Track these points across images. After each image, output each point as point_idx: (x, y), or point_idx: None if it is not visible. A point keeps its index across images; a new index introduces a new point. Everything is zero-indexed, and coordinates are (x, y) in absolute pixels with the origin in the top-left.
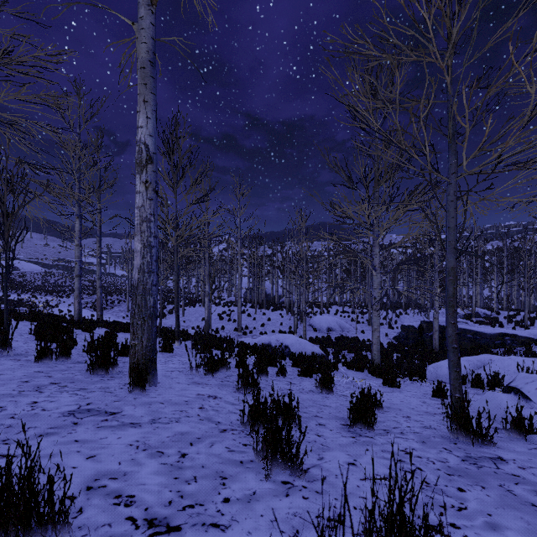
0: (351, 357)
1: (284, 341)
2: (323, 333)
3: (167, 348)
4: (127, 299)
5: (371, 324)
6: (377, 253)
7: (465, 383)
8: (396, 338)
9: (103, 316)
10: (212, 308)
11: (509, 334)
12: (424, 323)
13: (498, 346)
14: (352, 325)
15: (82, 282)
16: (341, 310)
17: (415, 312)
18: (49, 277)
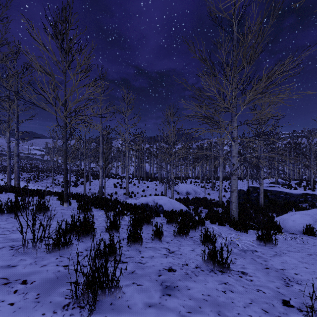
0: (206, 211)
1: (158, 201)
2: (183, 195)
3: (41, 210)
4: (52, 175)
5: (213, 189)
6: (236, 127)
7: (315, 235)
8: None
9: (33, 186)
10: (110, 180)
11: (310, 194)
12: (251, 187)
13: (302, 202)
14: (202, 190)
15: (26, 165)
16: (193, 181)
17: (239, 182)
18: (3, 162)
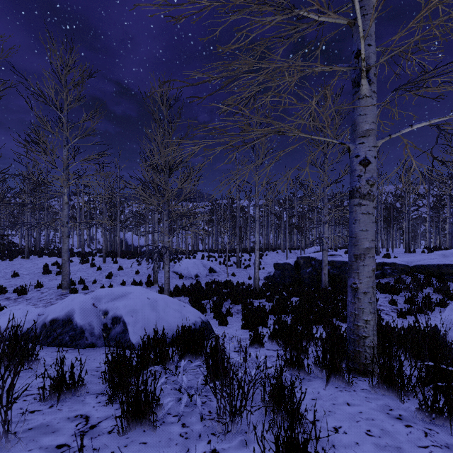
0: (239, 310)
1: (111, 304)
2: (191, 280)
3: None
4: None
5: (239, 266)
6: (373, 36)
7: None
8: (269, 278)
9: None
10: (41, 259)
11: (389, 263)
12: (302, 259)
13: (378, 277)
14: (221, 269)
15: None
16: (207, 255)
17: (273, 253)
18: None
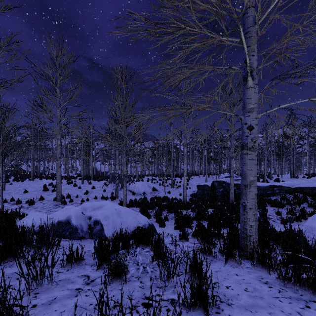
0: (172, 217)
1: (93, 213)
2: (140, 196)
3: None
4: None
5: (173, 186)
6: (255, 49)
7: None
8: (193, 195)
9: None
10: (41, 181)
11: (277, 185)
12: (216, 182)
13: (270, 195)
14: (161, 188)
15: None
16: (151, 178)
17: (197, 177)
18: None
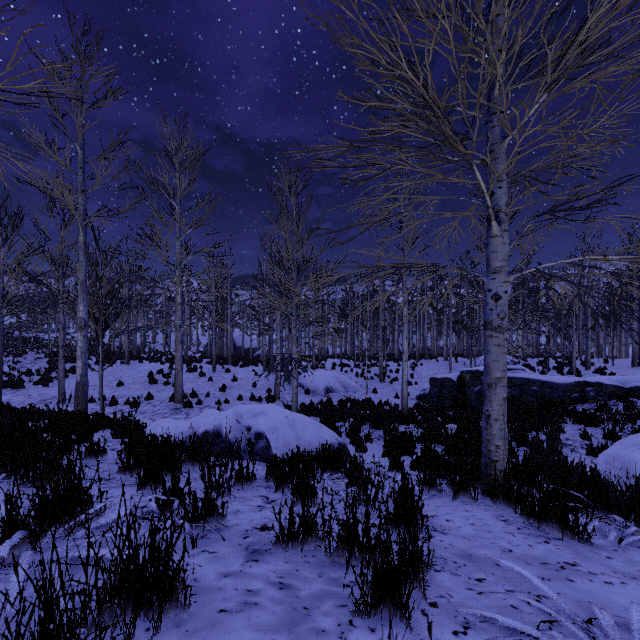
0: (380, 436)
1: (253, 421)
2: (320, 396)
3: None
4: None
5: (383, 379)
6: (504, 178)
7: None
8: (423, 398)
9: None
10: (143, 366)
11: (592, 382)
12: (468, 373)
13: (577, 402)
14: (359, 383)
15: None
16: (339, 363)
17: (431, 362)
18: None
